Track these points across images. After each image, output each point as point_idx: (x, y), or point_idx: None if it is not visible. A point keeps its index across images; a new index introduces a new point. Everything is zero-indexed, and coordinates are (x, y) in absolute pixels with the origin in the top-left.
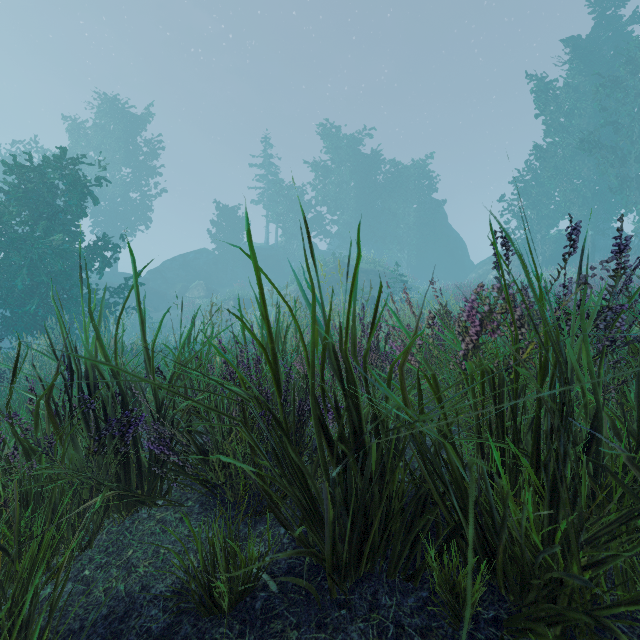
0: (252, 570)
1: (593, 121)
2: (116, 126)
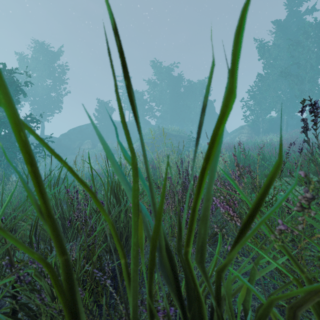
0: None
1: (287, 62)
2: (43, 58)
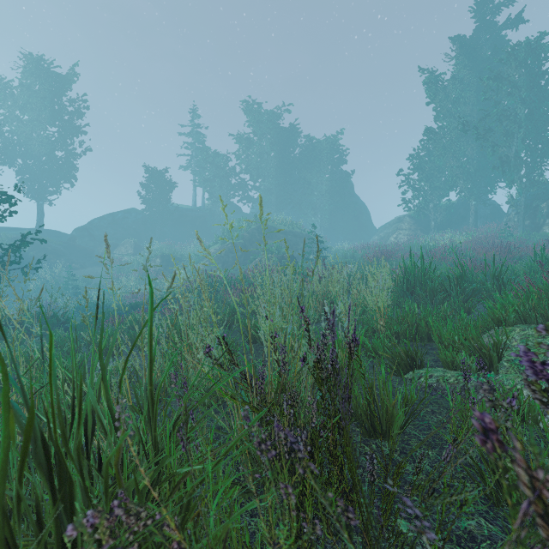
0: None
1: (476, 108)
2: (42, 86)
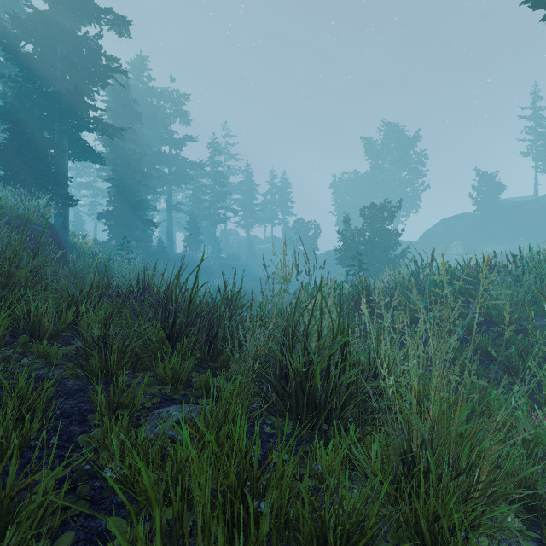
0: None
1: None
2: (396, 144)
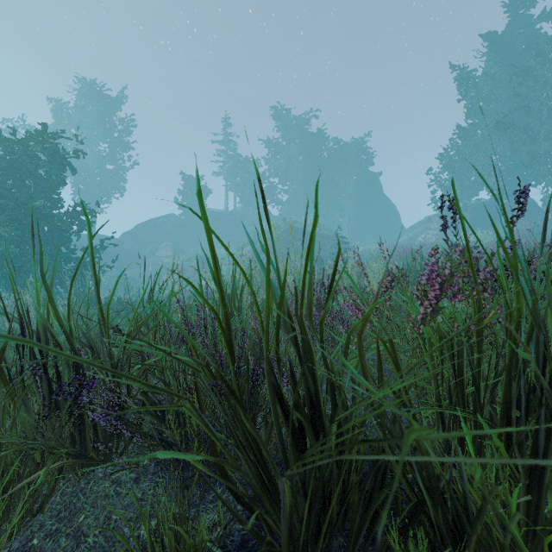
0: (202, 551)
1: (507, 105)
2: (94, 107)
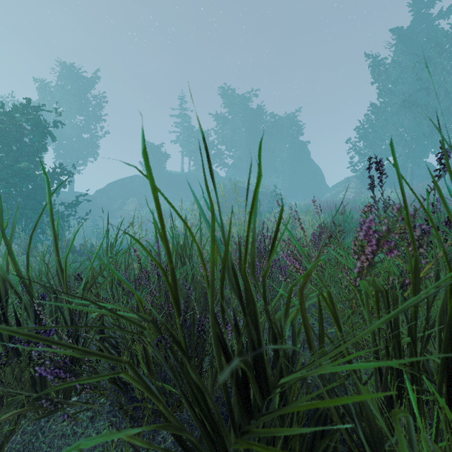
0: None
1: (412, 87)
2: (72, 86)
